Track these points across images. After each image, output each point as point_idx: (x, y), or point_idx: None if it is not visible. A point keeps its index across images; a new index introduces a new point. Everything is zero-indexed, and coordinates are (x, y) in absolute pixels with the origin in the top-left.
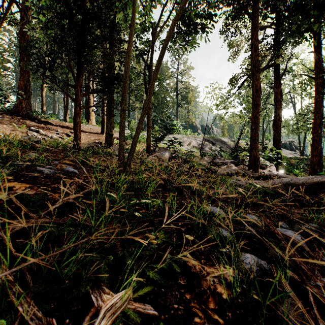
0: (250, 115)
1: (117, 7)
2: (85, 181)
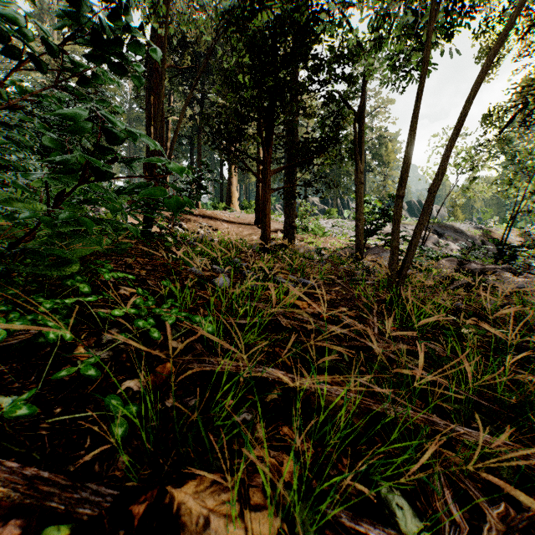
0: (534, 180)
1: (313, 33)
2: (338, 298)
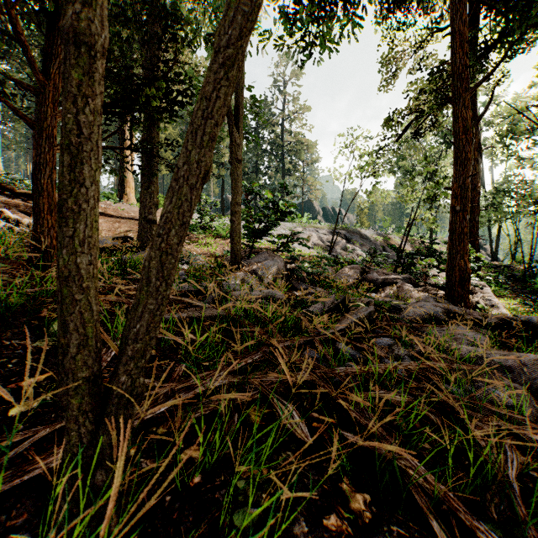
0: (427, 187)
1: None
2: None
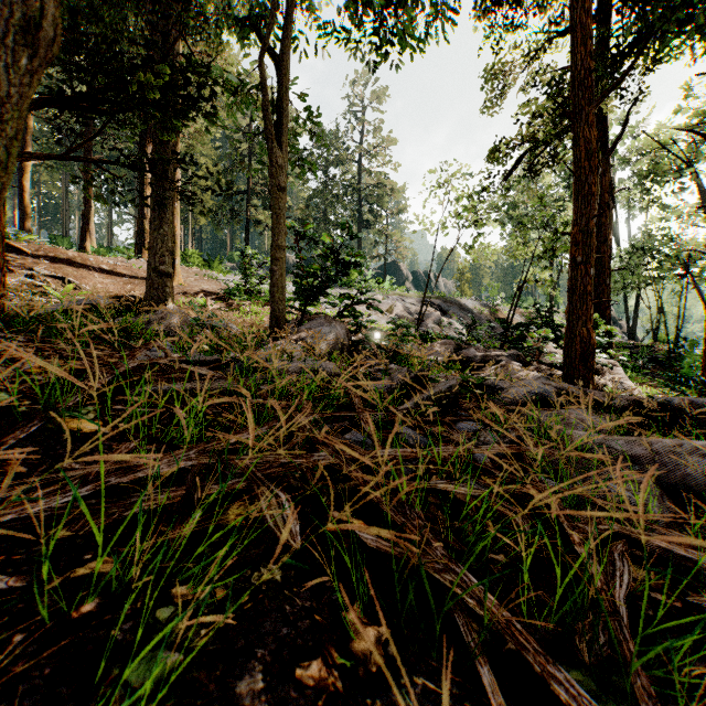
0: (543, 238)
1: None
2: None
